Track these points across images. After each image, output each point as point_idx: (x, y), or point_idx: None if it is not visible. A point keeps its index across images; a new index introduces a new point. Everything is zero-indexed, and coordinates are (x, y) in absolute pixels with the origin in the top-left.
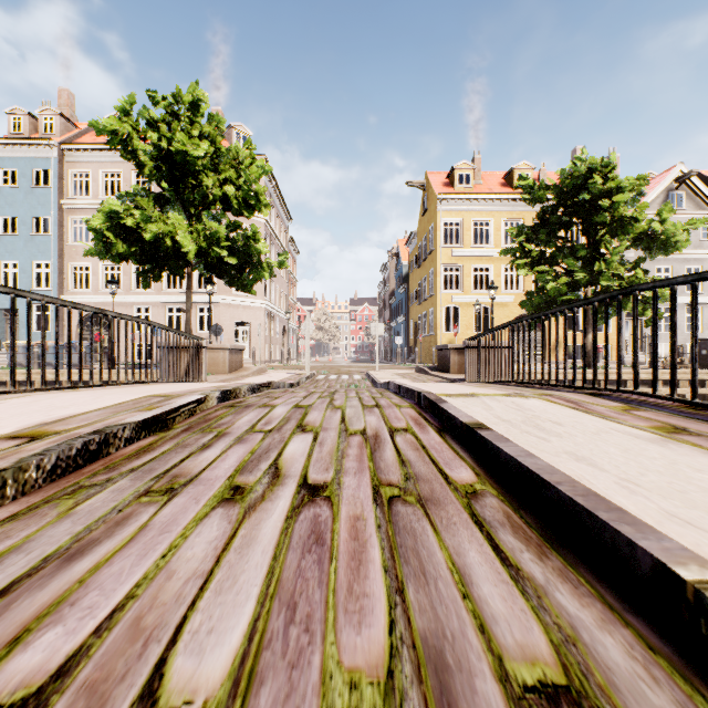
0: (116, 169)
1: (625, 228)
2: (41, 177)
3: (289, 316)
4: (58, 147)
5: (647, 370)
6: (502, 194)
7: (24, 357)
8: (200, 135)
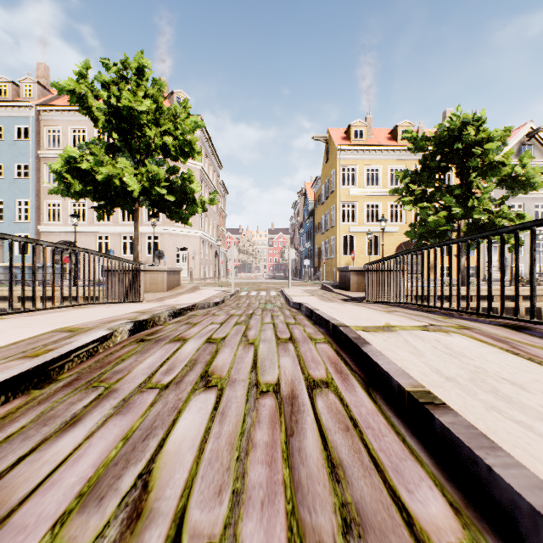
0: (82, 126)
1: (494, 171)
2: (22, 132)
3: (219, 243)
4: (35, 108)
5: (510, 287)
6: (389, 145)
7: (4, 277)
8: (145, 96)
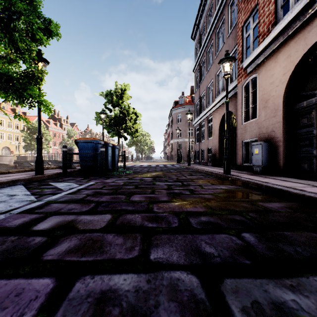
0: None
1: (48, 138)
2: None
3: None
4: None
5: None
6: (1, 111)
7: None
8: None
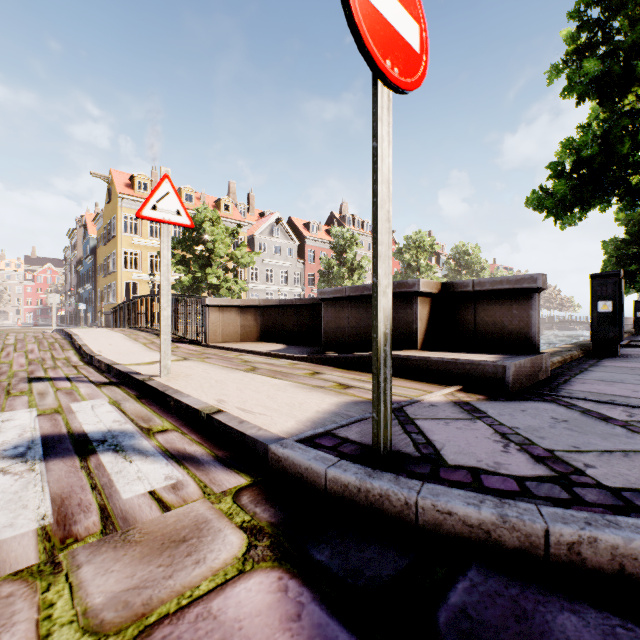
0: None
1: (220, 253)
2: None
3: None
4: None
5: None
6: None
7: None
8: None
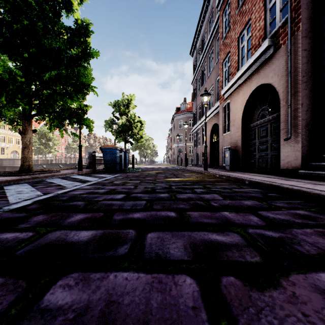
0: None
1: (55, 143)
2: None
3: None
4: None
5: None
6: None
7: None
8: None
